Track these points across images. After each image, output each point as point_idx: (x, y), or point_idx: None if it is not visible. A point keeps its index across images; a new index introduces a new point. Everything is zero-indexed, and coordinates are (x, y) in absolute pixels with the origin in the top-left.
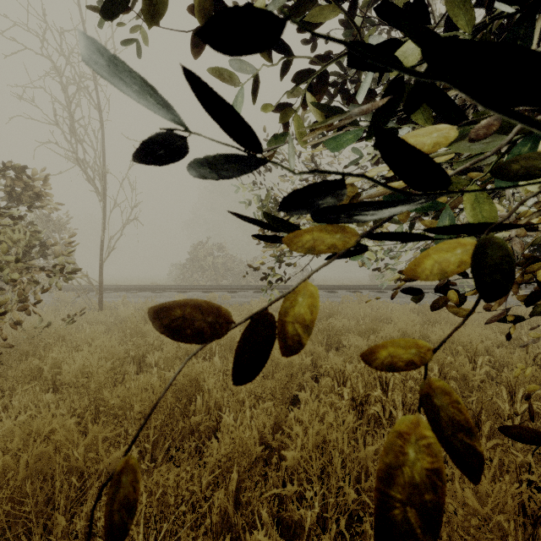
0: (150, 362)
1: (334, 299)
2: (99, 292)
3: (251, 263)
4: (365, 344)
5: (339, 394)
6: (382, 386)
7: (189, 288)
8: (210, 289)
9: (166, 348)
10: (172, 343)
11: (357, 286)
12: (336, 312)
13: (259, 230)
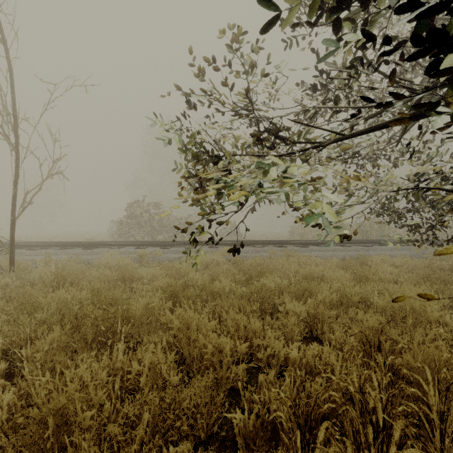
0: (26, 354)
1: (262, 254)
2: (10, 251)
3: (185, 220)
4: (304, 310)
5: (304, 448)
6: (376, 430)
7: (122, 244)
8: (143, 245)
9: (52, 334)
10: (56, 329)
11: (282, 240)
12: (268, 270)
13: (181, 178)
